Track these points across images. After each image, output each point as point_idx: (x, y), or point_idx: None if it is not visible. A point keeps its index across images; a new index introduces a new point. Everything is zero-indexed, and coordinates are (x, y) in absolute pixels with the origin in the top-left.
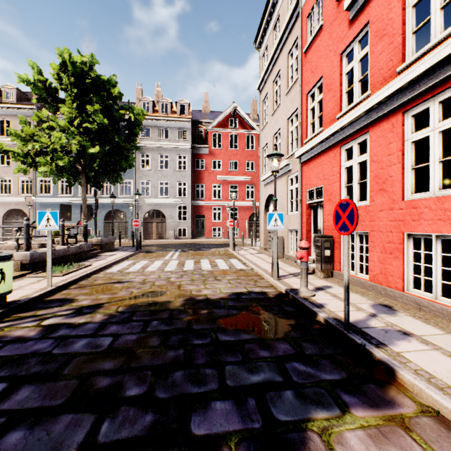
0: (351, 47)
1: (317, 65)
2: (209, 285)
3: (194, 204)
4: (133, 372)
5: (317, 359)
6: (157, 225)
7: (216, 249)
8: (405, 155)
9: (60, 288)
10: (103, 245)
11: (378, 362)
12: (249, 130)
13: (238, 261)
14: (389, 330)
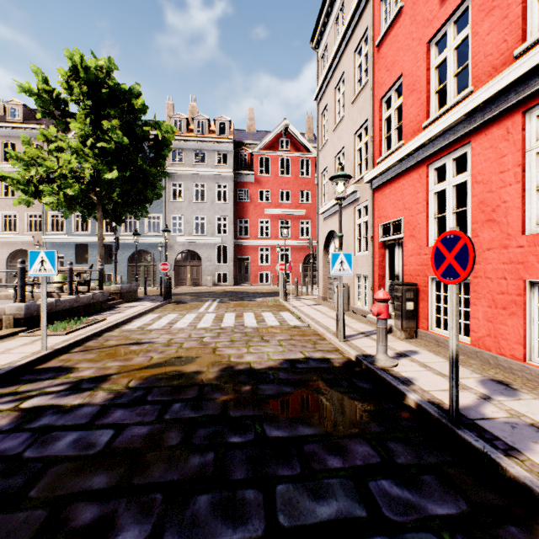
0: (443, 31)
1: (394, 61)
2: (254, 347)
3: (237, 244)
4: (134, 495)
5: (416, 473)
6: (191, 269)
7: (263, 299)
8: (526, 171)
9: (58, 352)
10: (124, 294)
11: (514, 483)
12: (304, 152)
13: (291, 314)
14: (516, 423)
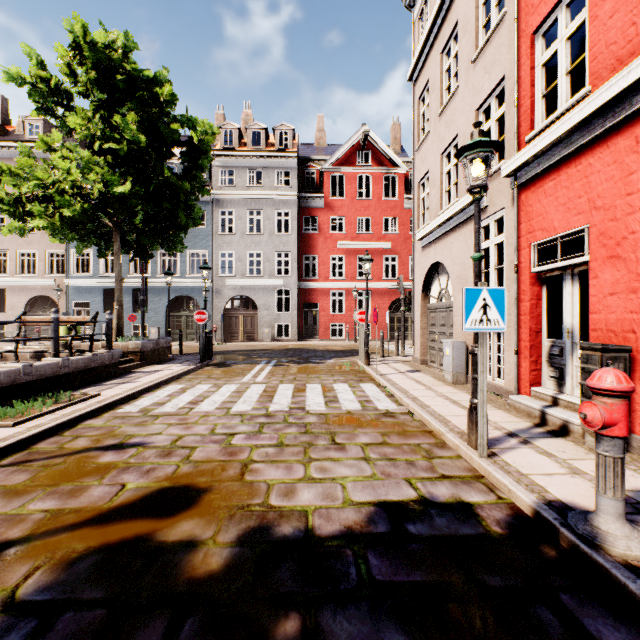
0: None
1: None
2: (317, 464)
3: (302, 287)
4: None
5: None
6: (245, 320)
7: (336, 361)
8: None
9: None
10: (147, 353)
11: None
12: (389, 167)
13: (377, 388)
14: None
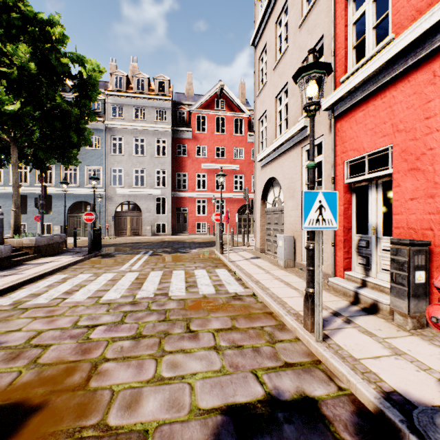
0: None
1: None
2: (169, 359)
3: (175, 196)
4: None
5: None
6: (131, 220)
7: (199, 251)
8: None
9: None
10: (41, 247)
11: None
12: (238, 112)
13: (229, 272)
14: None
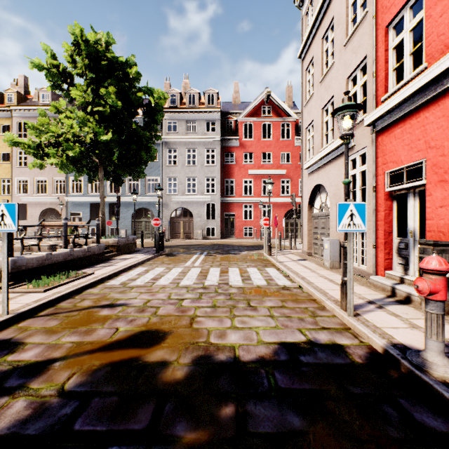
0: None
1: None
2: (239, 319)
3: (223, 201)
4: None
5: None
6: (184, 224)
7: (248, 253)
8: None
9: (22, 315)
10: (121, 246)
11: None
12: (284, 117)
13: (277, 271)
14: None
